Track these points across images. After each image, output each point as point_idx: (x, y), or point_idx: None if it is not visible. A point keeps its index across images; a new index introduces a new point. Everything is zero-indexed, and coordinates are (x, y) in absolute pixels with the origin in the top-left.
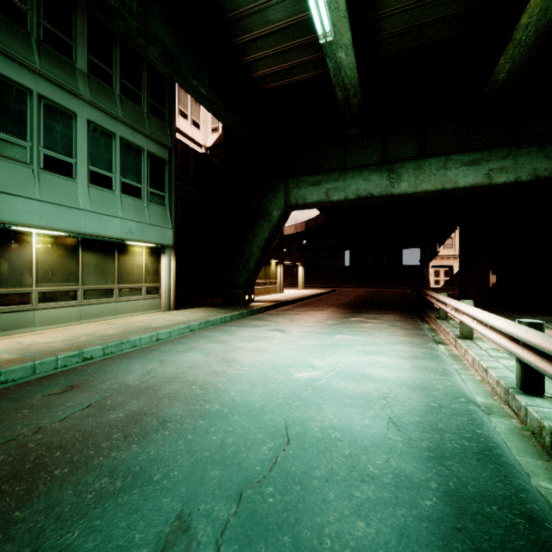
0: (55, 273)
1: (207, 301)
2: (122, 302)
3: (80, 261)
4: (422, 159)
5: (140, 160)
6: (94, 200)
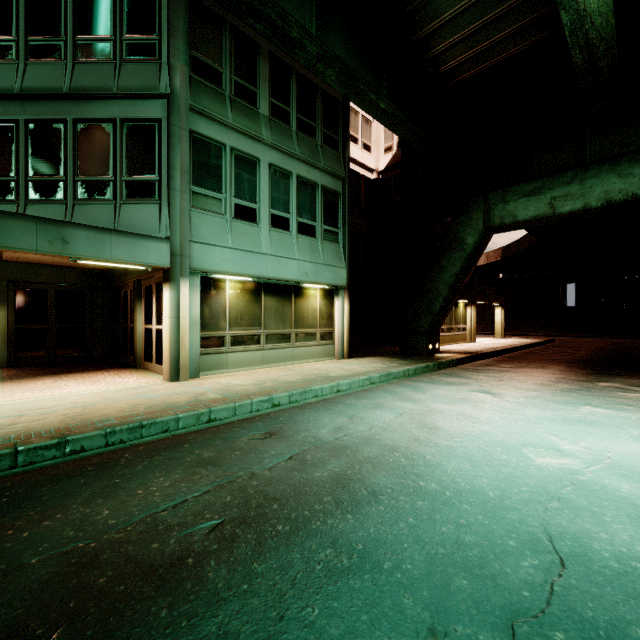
0: (243, 318)
1: (380, 349)
2: (298, 347)
3: (263, 306)
4: None
5: (314, 197)
6: (274, 243)
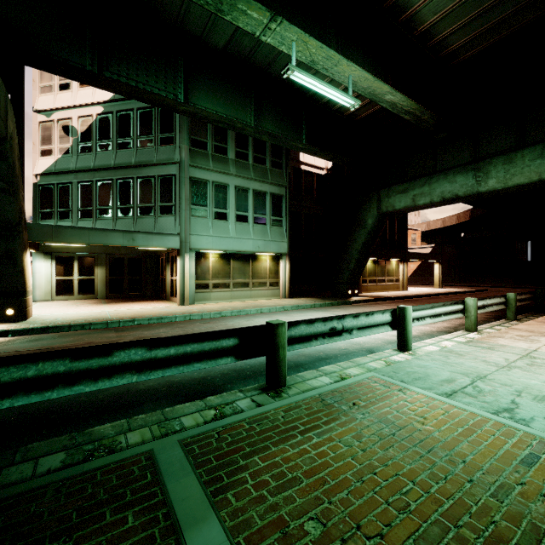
0: (220, 273)
1: (322, 294)
2: (254, 290)
3: (231, 266)
4: (513, 151)
5: (265, 200)
6: (238, 231)
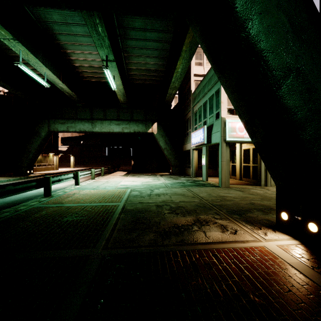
0: None
1: (3, 174)
2: None
3: None
4: (103, 120)
5: None
6: None
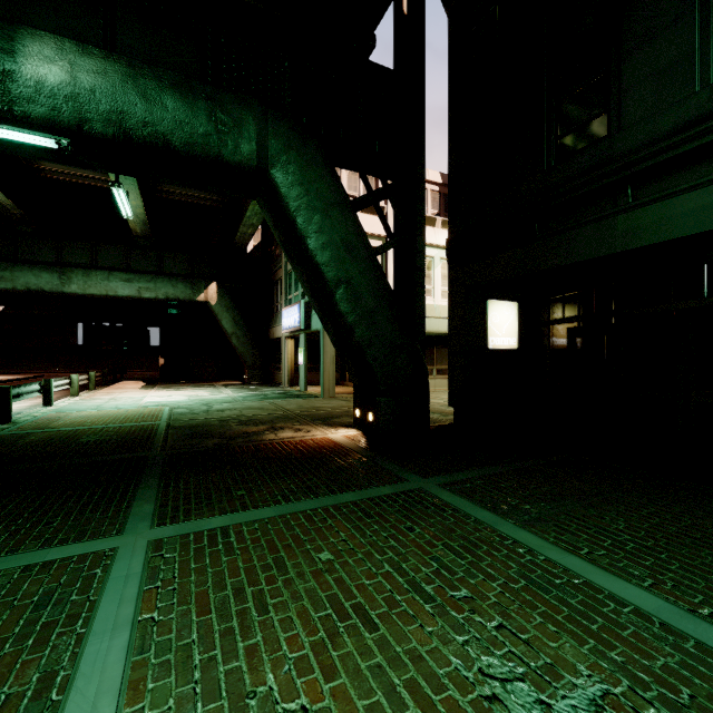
0: None
1: None
2: None
3: None
4: (90, 269)
5: None
6: None
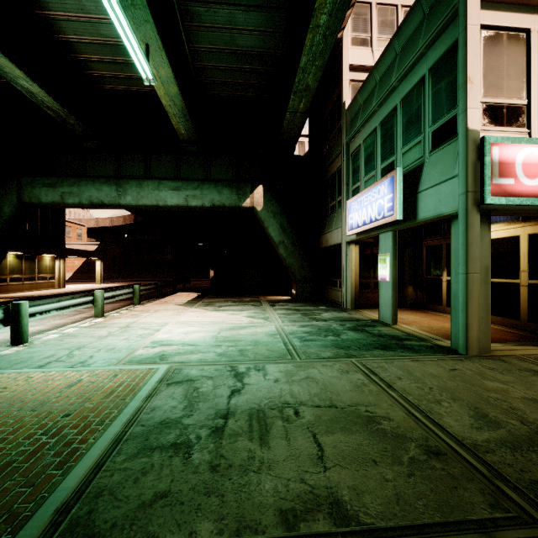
0: None
1: None
2: None
3: None
4: (142, 179)
5: None
6: None
